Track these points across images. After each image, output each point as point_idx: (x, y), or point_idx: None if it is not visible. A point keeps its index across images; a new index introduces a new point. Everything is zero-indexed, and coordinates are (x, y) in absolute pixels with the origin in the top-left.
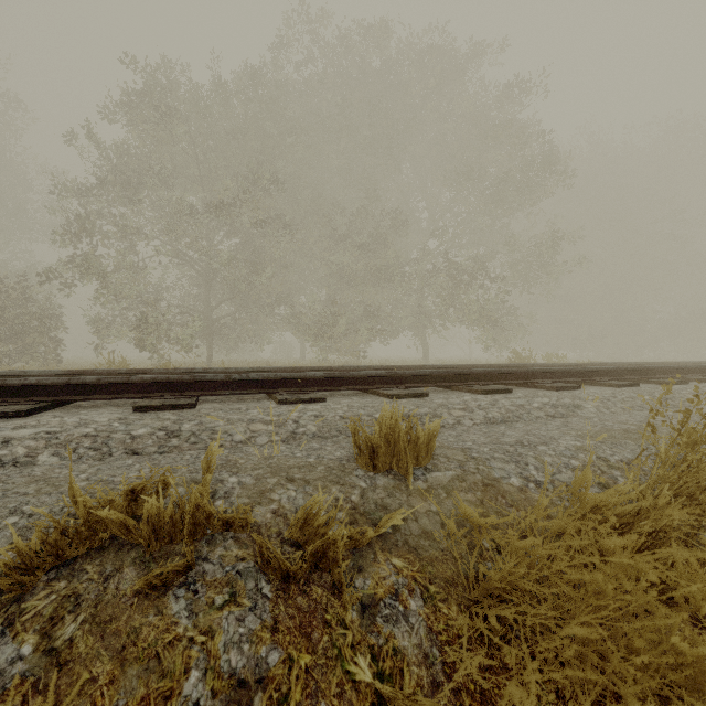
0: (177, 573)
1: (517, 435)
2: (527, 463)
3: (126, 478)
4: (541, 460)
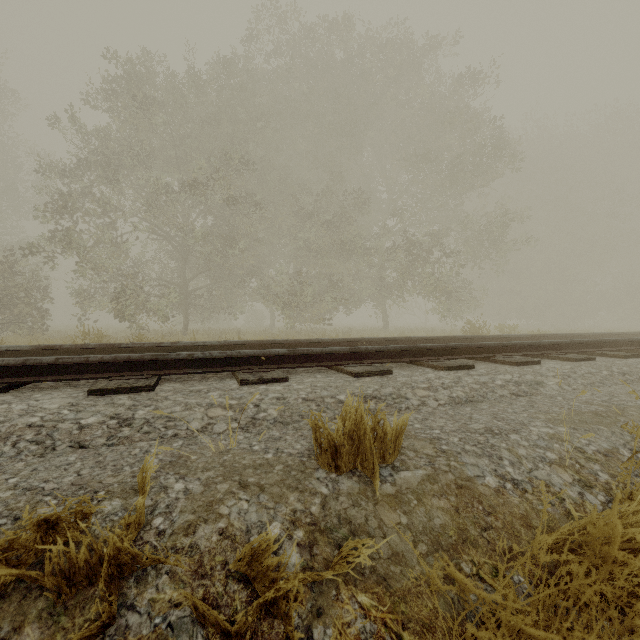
0: (88, 636)
1: (485, 419)
2: (501, 457)
3: (59, 484)
4: (515, 453)
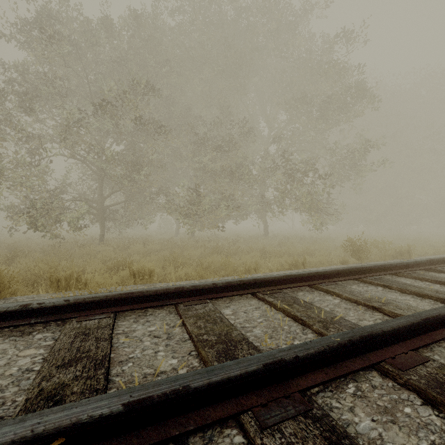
0: None
1: None
2: None
3: None
4: None
